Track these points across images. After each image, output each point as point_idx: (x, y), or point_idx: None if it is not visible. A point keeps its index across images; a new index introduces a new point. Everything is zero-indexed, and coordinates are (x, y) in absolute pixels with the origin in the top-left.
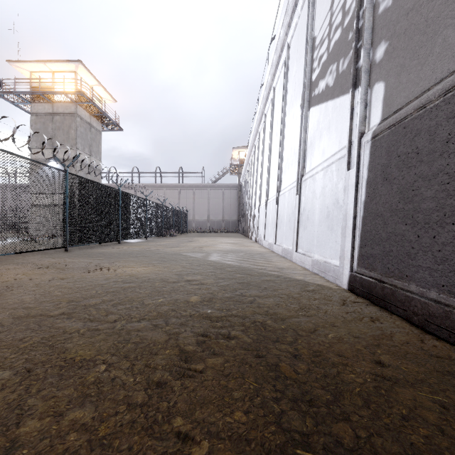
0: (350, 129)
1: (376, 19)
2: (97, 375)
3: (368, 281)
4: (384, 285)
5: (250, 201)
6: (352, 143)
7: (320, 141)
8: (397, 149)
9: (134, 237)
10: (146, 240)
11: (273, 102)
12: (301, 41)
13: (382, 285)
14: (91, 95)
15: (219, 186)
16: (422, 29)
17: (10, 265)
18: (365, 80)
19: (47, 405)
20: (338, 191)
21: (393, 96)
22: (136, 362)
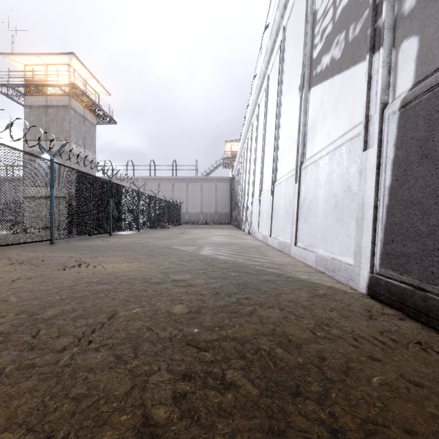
0: (367, 101)
1: None
2: None
3: (400, 287)
4: (428, 295)
5: (243, 193)
6: (369, 117)
7: (325, 122)
8: None
9: (125, 229)
10: (138, 232)
11: (267, 91)
12: (299, 20)
13: (424, 294)
14: (85, 88)
15: (212, 179)
16: None
17: None
18: (389, 39)
19: None
20: (349, 176)
21: (434, 49)
22: None
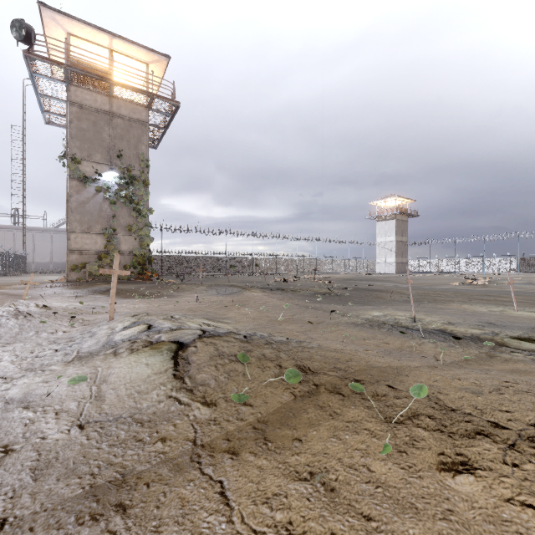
0: None
1: None
2: None
3: None
4: None
5: None
6: None
7: None
8: None
9: None
10: None
11: None
12: None
13: None
14: None
15: (64, 231)
16: None
17: None
18: None
19: None
20: None
21: None
22: None
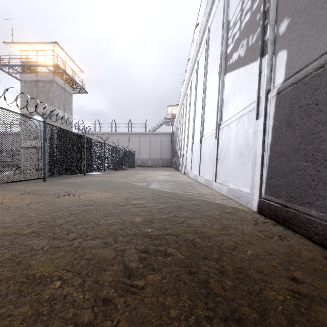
0: (259, 87)
1: (279, 2)
2: (52, 291)
3: (274, 205)
4: (289, 209)
5: (180, 144)
6: (260, 98)
7: (234, 98)
8: (299, 102)
9: (95, 171)
10: (104, 173)
11: (197, 71)
12: (219, 25)
13: (287, 209)
14: (65, 67)
15: (157, 133)
16: (320, 5)
17: (1, 192)
18: (271, 49)
19: (2, 325)
20: (248, 136)
21: (294, 60)
22: (87, 278)
